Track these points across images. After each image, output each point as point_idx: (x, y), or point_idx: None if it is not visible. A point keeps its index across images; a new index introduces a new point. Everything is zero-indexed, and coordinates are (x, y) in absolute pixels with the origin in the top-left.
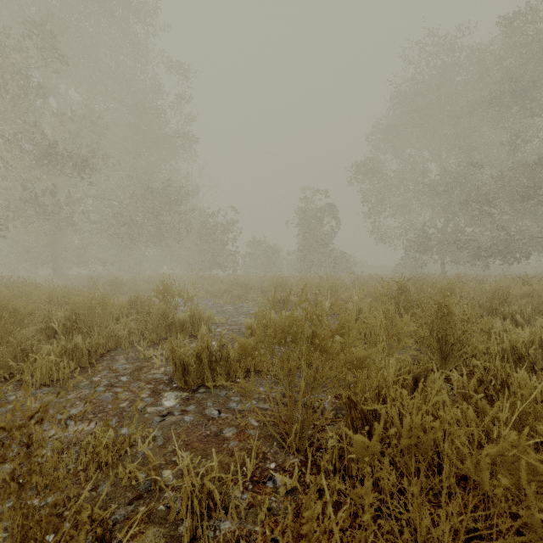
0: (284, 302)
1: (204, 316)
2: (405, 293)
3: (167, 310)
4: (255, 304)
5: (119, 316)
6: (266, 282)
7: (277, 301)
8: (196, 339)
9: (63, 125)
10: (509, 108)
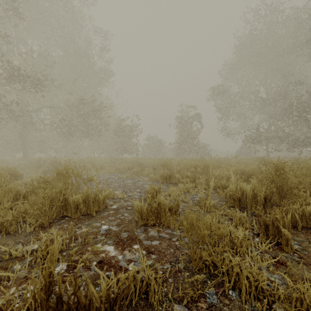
0: (170, 178)
1: (100, 196)
2: (284, 174)
3: (62, 192)
4: (148, 178)
5: (25, 194)
6: (156, 162)
7: (164, 177)
8: (88, 221)
9: (25, 61)
10: None
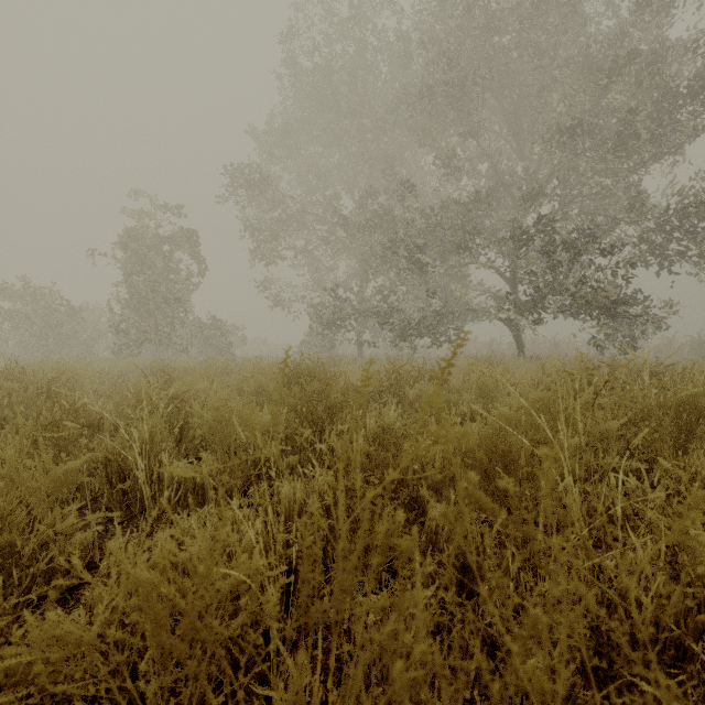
0: None
1: None
2: None
3: None
4: None
5: None
6: None
7: None
8: None
9: None
10: (443, 112)
